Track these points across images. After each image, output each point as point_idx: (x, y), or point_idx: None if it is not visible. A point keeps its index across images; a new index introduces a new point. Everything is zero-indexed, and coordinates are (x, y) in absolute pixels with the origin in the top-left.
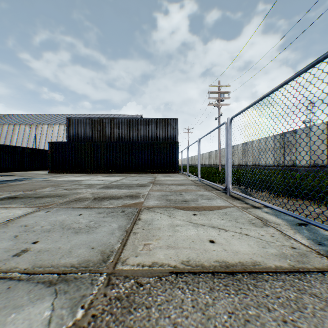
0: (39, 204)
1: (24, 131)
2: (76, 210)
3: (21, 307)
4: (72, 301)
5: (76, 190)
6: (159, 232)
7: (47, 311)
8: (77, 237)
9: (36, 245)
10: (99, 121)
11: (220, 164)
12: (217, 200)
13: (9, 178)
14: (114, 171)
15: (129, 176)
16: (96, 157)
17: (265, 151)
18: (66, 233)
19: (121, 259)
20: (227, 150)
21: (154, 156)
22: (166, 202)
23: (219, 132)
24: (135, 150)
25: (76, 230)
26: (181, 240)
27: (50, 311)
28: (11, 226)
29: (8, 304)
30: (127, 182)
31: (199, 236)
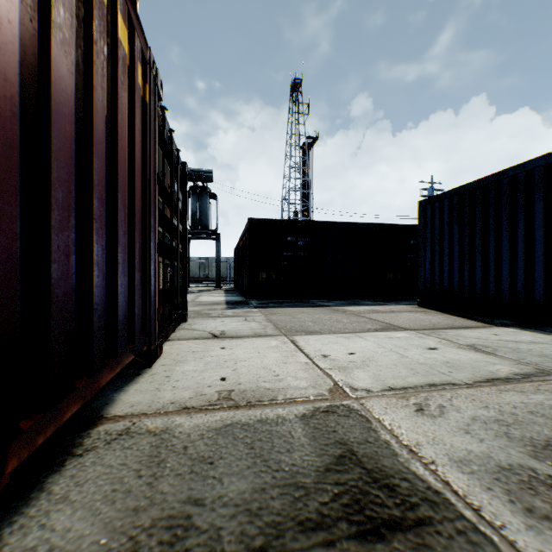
0: None
1: None
2: None
3: None
4: None
5: None
6: None
7: None
8: None
9: None
10: None
11: None
12: None
13: None
14: None
15: None
16: None
17: None
18: None
19: None
20: None
21: None
22: None
23: None
24: None
25: None
26: None
27: None
28: None
29: None
30: None
31: None
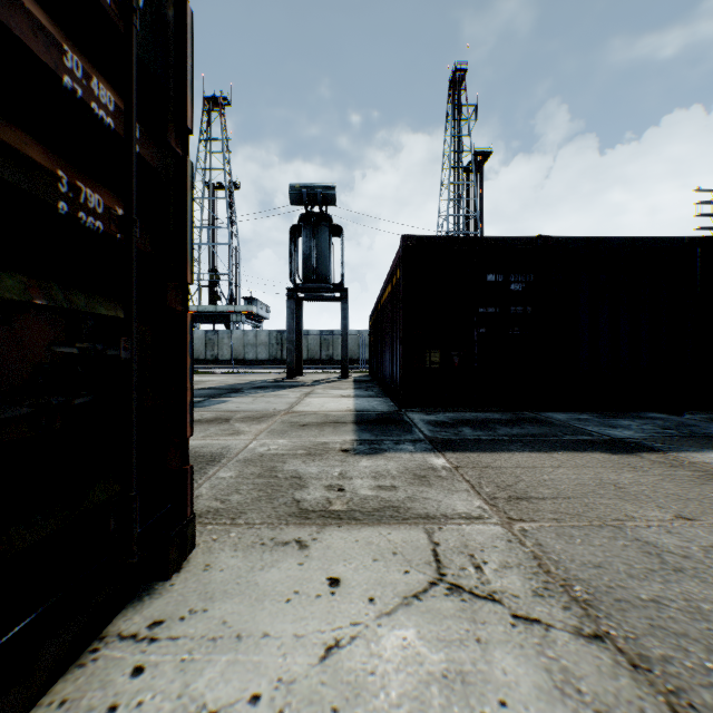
0: None
1: None
2: None
3: None
4: None
5: None
6: None
7: None
8: None
9: None
10: None
11: None
12: None
13: (251, 402)
14: None
15: None
16: None
17: None
18: None
19: None
20: None
21: None
22: None
23: None
24: None
25: None
26: None
27: None
28: None
29: None
30: None
31: None
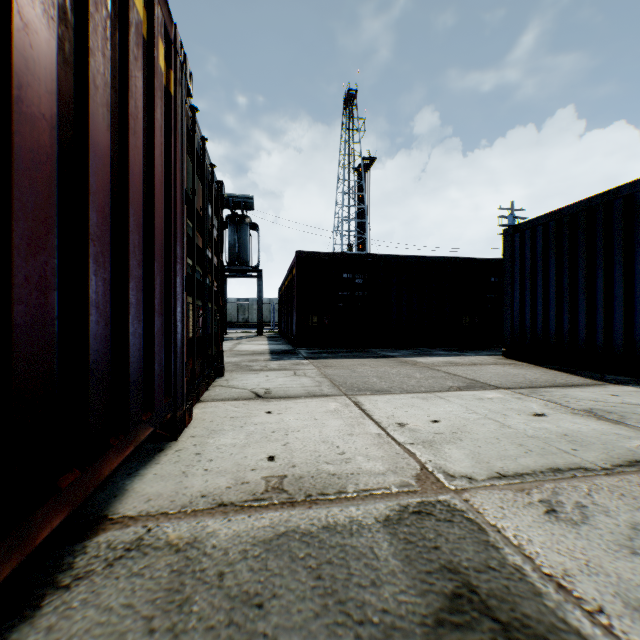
0: None
1: None
2: None
3: None
4: None
5: None
6: None
7: None
8: None
9: None
10: None
11: None
12: None
13: None
14: None
15: None
16: None
17: None
18: None
19: None
20: None
21: None
22: None
23: None
24: None
25: None
26: None
27: None
28: None
29: None
30: None
31: None
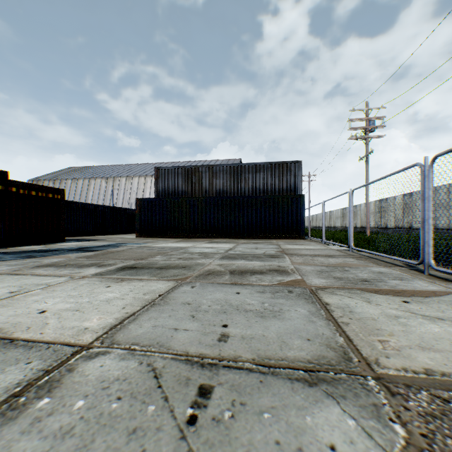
0: (171, 277)
1: (100, 187)
2: (225, 286)
3: (306, 408)
4: (366, 410)
5: (193, 260)
6: (381, 325)
7: (348, 420)
8: (270, 323)
9: (230, 330)
10: (194, 170)
11: (367, 227)
12: (416, 282)
13: (100, 243)
14: (215, 236)
15: (241, 243)
16: (192, 217)
17: (447, 207)
18: (249, 317)
19: (368, 358)
20: (424, 206)
21: (269, 215)
22: (337, 281)
23: (366, 179)
24: (242, 208)
25: (256, 313)
26: (430, 339)
27: (352, 419)
28: (172, 303)
29: (285, 402)
30: (247, 251)
31: (451, 335)
